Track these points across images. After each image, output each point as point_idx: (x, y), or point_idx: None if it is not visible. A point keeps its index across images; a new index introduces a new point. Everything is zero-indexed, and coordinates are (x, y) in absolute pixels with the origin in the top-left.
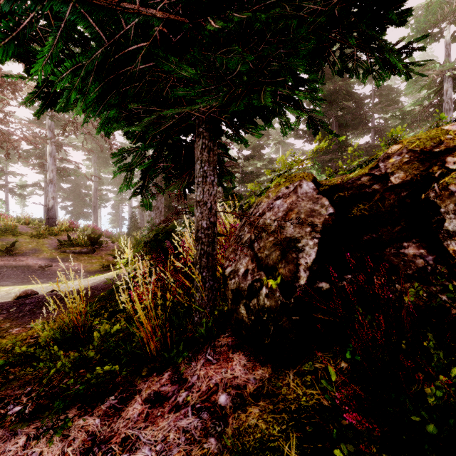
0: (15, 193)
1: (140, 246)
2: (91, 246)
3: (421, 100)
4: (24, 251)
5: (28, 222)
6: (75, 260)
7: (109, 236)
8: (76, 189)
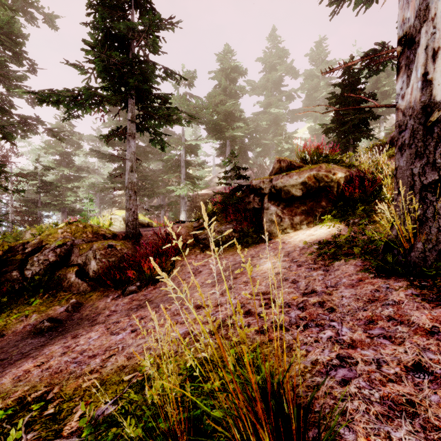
0: None
1: None
2: None
3: (174, 155)
4: None
5: None
6: None
7: None
8: None
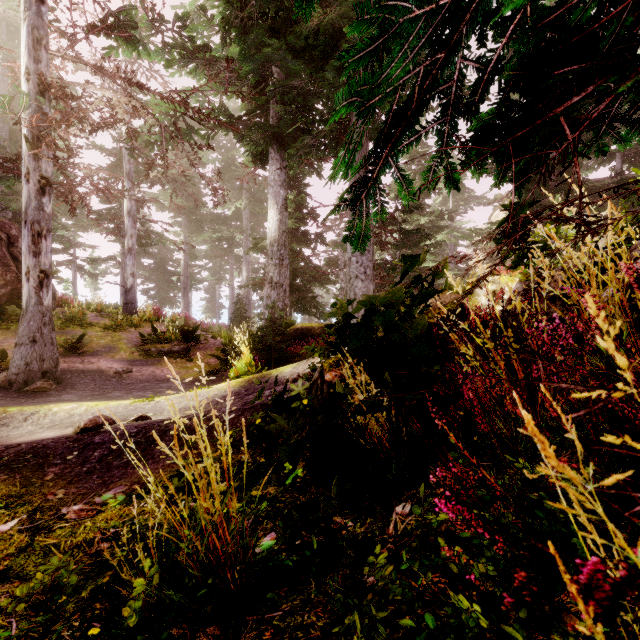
0: (84, 271)
1: (256, 343)
2: (185, 342)
3: None
4: (95, 349)
5: (100, 309)
6: (163, 363)
7: (205, 329)
8: (160, 266)
